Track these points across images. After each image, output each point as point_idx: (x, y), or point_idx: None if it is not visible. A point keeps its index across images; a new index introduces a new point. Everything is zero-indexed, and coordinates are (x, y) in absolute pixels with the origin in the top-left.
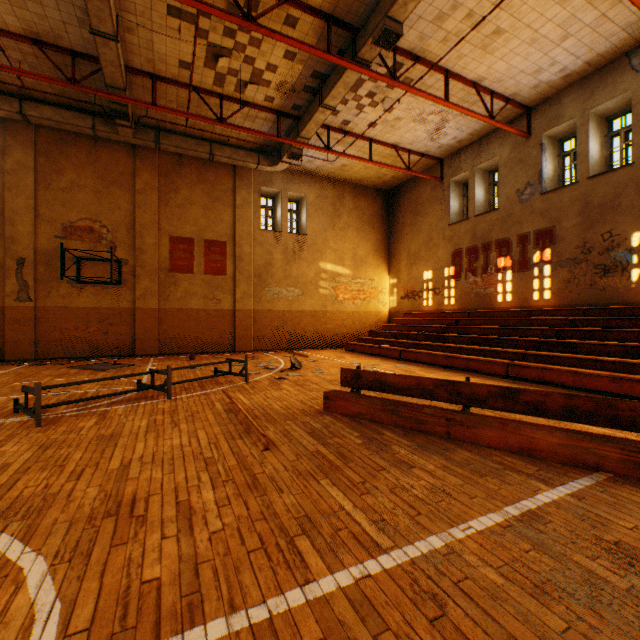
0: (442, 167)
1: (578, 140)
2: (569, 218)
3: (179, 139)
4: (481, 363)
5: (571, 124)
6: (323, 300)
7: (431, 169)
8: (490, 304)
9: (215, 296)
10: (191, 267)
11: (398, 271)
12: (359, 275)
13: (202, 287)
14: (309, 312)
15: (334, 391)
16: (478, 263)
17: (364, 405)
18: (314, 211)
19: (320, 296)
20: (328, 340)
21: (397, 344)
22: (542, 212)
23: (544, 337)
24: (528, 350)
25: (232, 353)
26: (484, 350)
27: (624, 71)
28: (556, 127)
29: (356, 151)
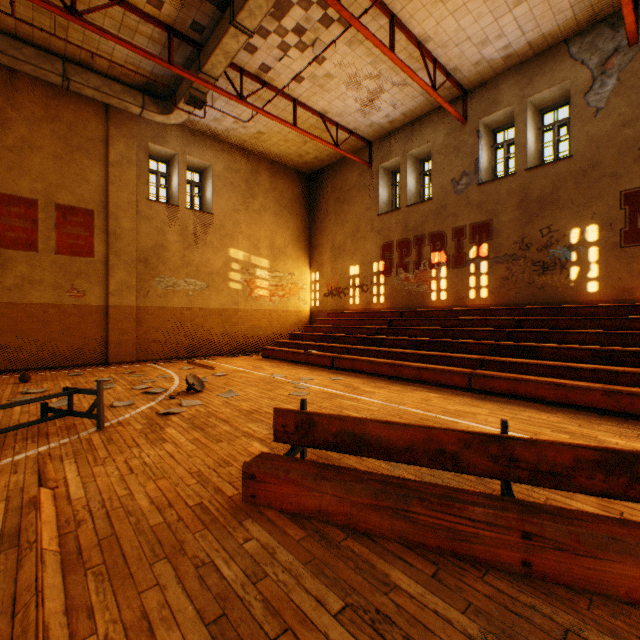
0: (371, 151)
1: (516, 129)
2: (507, 211)
3: (5, 41)
4: (437, 373)
5: (508, 112)
6: (234, 296)
7: (358, 152)
8: (423, 303)
9: (75, 286)
10: (33, 242)
11: (321, 265)
12: (277, 268)
13: (53, 272)
14: (216, 310)
15: (265, 458)
16: (410, 258)
17: (332, 495)
18: (222, 185)
19: (230, 291)
20: (240, 344)
21: (326, 349)
22: (479, 204)
23: (494, 339)
24: (472, 354)
25: (103, 366)
26: (434, 356)
27: (563, 59)
28: (493, 114)
29: (276, 114)
